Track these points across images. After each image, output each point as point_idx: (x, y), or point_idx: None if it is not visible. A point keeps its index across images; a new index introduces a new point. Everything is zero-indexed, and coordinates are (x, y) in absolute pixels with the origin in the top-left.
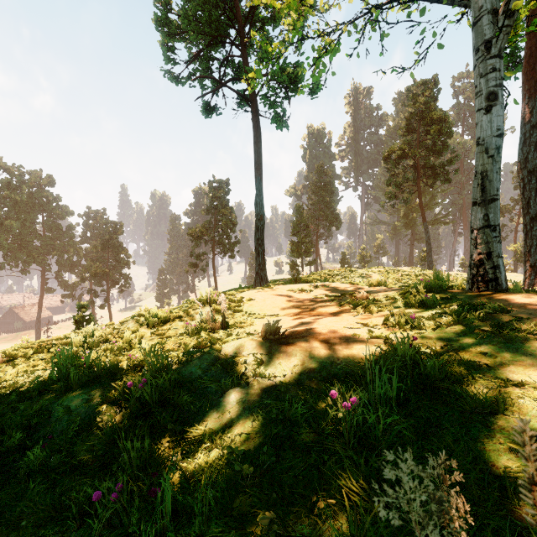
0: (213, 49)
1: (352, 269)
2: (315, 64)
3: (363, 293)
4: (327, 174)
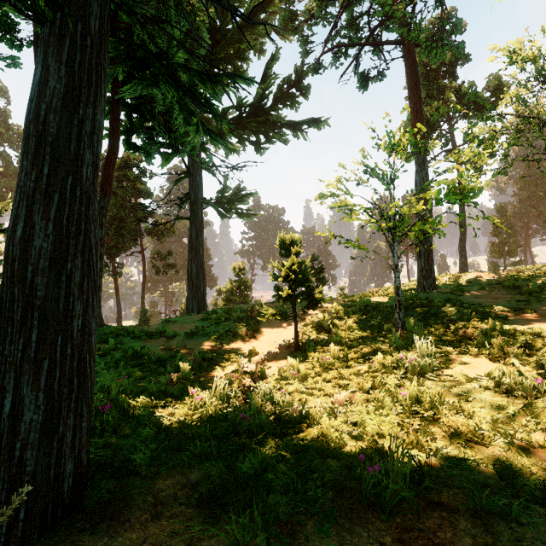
0: (430, 137)
1: (545, 265)
2: (499, 171)
3: (523, 271)
4: (541, 165)
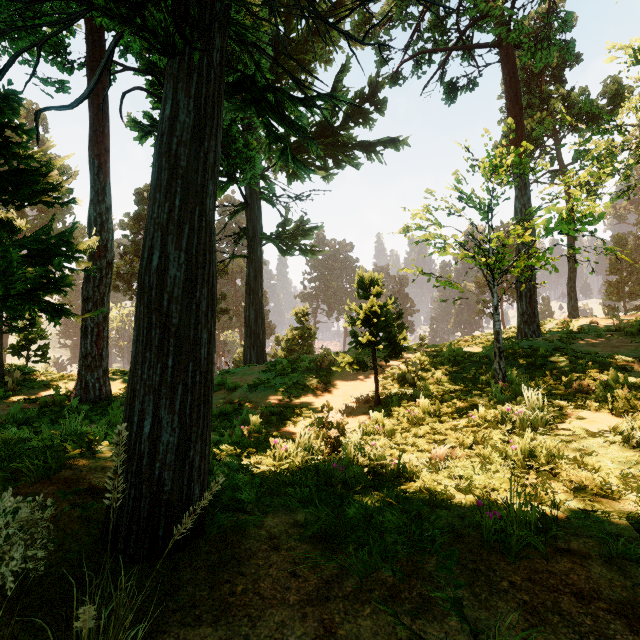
0: (531, 156)
1: None
2: (619, 195)
3: None
4: None
